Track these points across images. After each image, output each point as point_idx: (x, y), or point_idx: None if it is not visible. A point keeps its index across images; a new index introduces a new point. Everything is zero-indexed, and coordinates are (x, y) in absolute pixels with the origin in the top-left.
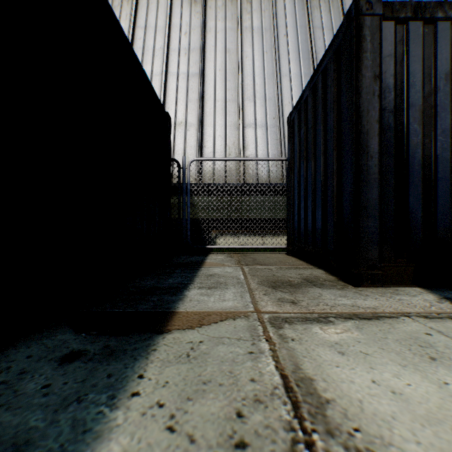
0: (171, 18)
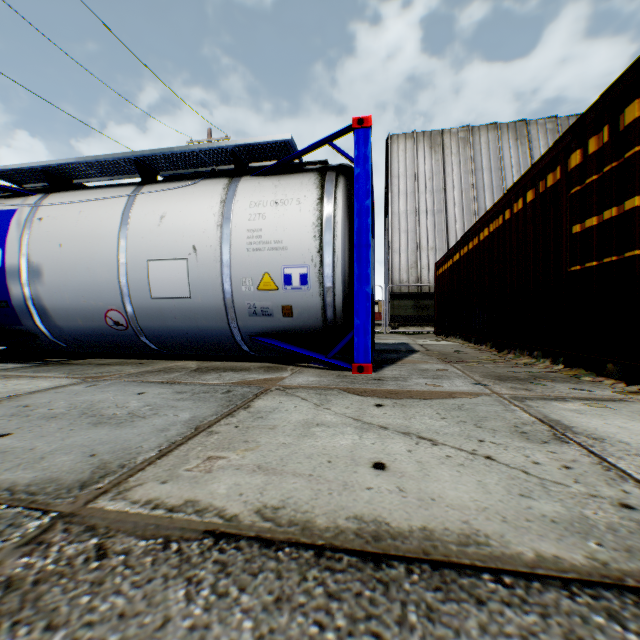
0: (502, 160)
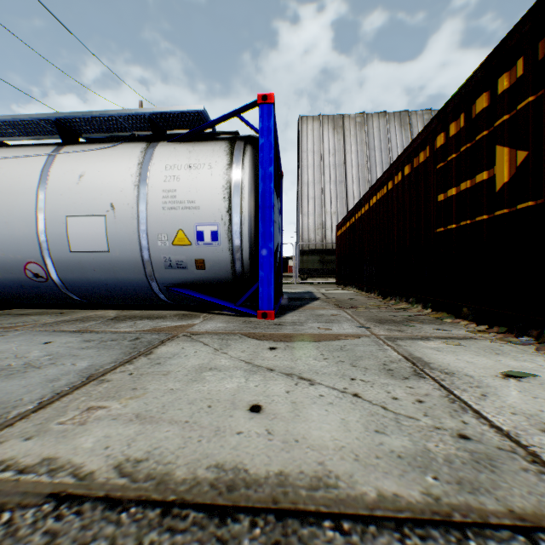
0: (390, 142)
